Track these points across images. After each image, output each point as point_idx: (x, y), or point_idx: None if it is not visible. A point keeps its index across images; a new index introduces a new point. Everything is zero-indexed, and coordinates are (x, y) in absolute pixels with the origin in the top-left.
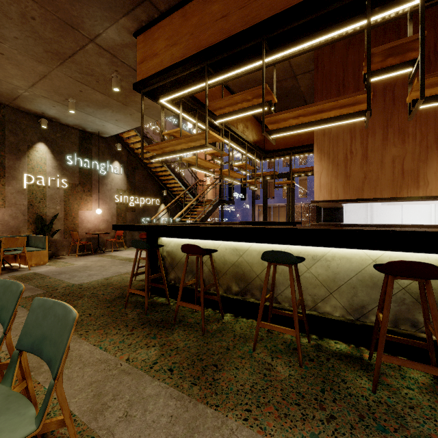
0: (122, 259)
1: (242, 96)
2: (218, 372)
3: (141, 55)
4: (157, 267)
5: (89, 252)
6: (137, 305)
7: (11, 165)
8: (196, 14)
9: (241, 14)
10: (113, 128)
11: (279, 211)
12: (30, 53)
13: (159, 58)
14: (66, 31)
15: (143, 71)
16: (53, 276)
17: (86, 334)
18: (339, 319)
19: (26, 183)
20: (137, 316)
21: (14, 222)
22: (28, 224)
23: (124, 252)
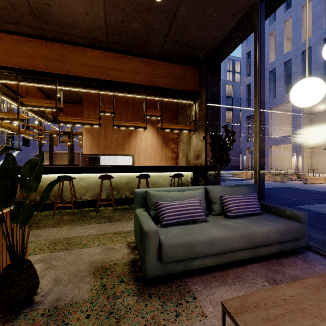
0: None
1: (44, 101)
2: (38, 224)
3: None
4: None
5: None
6: None
7: None
8: (10, 43)
9: (43, 62)
10: None
11: (62, 157)
12: None
13: None
14: None
15: None
16: None
17: None
18: (90, 200)
19: None
20: None
21: None
22: None
23: None
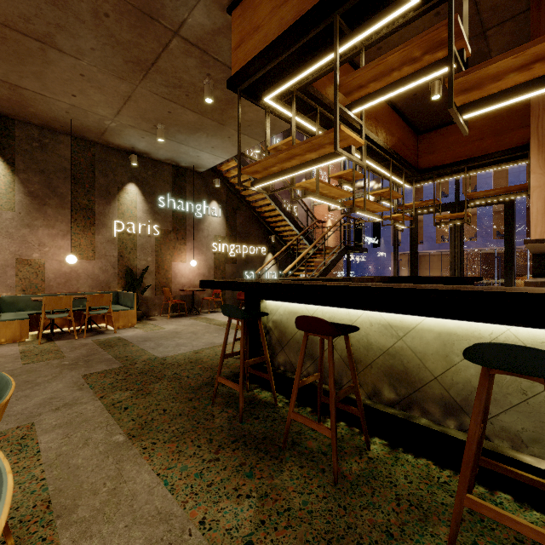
0: (219, 323)
1: (403, 53)
2: None
3: (237, 37)
4: (258, 344)
5: (183, 313)
6: (230, 401)
7: (101, 211)
8: None
9: None
10: (210, 158)
11: (430, 262)
12: (110, 67)
13: (261, 32)
14: (144, 25)
15: (240, 59)
16: (136, 343)
17: (152, 448)
18: None
19: (116, 231)
20: (227, 423)
21: (104, 276)
22: (118, 279)
23: (222, 315)
